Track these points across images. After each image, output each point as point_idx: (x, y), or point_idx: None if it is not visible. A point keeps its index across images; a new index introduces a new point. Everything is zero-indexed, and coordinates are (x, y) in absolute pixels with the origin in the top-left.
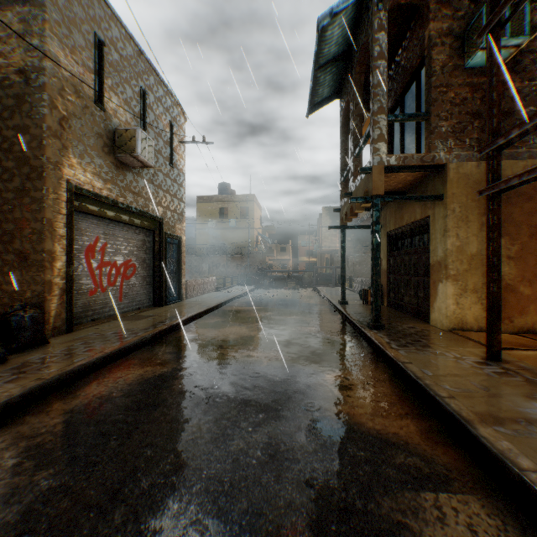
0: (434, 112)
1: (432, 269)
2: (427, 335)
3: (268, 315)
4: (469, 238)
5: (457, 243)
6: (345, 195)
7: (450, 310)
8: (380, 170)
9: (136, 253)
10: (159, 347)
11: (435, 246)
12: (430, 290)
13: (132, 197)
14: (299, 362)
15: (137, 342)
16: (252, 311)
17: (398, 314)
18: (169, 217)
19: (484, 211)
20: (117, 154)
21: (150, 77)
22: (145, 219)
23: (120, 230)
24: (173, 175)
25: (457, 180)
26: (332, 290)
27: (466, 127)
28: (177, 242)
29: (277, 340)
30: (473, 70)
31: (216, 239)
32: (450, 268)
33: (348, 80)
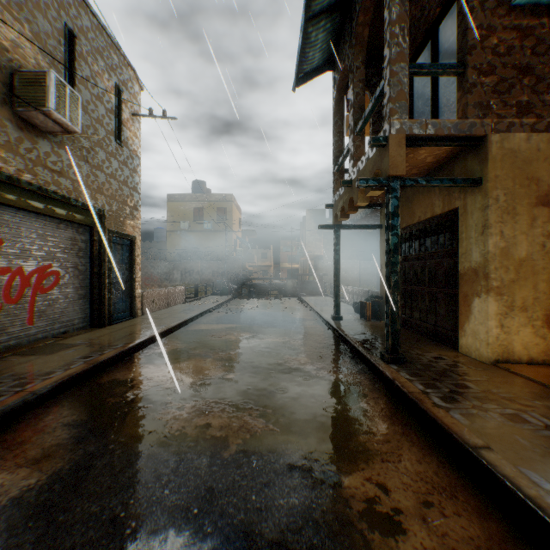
0: (471, 64)
1: (462, 279)
2: (468, 372)
3: (244, 336)
4: (517, 237)
5: (501, 244)
6: (343, 184)
7: (492, 336)
8: (400, 141)
9: (61, 256)
10: (59, 410)
11: (466, 248)
12: (459, 307)
13: (49, 176)
14: (291, 441)
15: (13, 407)
16: (224, 331)
17: (408, 334)
18: (115, 210)
19: (536, 200)
20: (17, 108)
21: (83, 16)
22: (76, 209)
23: (30, 222)
24: (122, 156)
25: (501, 158)
26: (319, 300)
27: (512, 85)
28: (129, 243)
29: (255, 384)
30: (522, 9)
31: (189, 243)
32: (492, 277)
33: (346, 40)
